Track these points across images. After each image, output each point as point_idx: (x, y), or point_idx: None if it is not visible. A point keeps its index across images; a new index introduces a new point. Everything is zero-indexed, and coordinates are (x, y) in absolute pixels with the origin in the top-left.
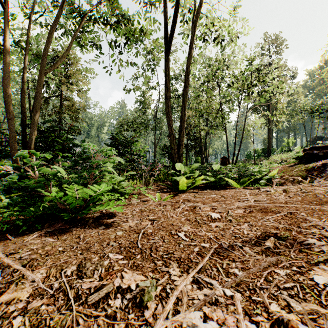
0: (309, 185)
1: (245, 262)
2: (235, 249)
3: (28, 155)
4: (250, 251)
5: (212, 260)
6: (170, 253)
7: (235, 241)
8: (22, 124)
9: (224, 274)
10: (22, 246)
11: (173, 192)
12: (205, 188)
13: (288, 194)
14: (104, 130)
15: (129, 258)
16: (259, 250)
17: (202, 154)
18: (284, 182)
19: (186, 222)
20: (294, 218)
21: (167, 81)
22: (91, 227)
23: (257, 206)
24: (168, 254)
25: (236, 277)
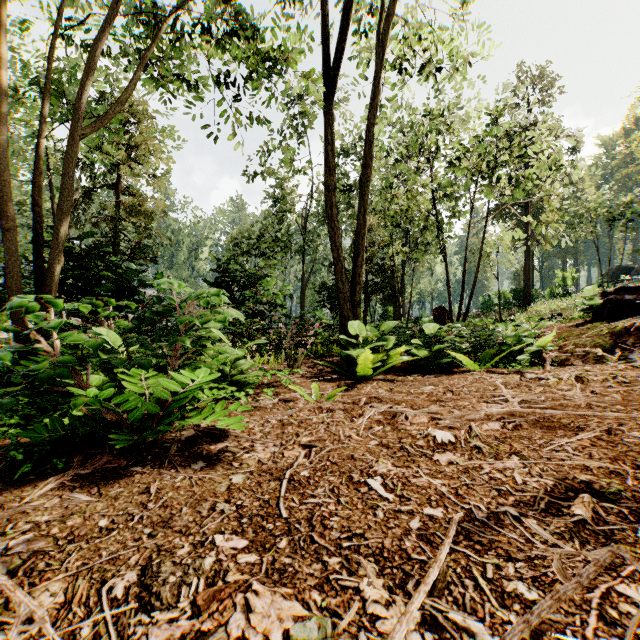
0: (628, 366)
1: (538, 562)
2: (505, 525)
3: (39, 305)
4: (544, 532)
5: (459, 554)
6: (357, 536)
7: (501, 503)
8: (34, 240)
9: (495, 597)
10: (16, 514)
11: (346, 380)
12: (409, 372)
13: (587, 386)
14: (203, 255)
15: (261, 547)
16: (562, 527)
17: (396, 300)
18: (567, 358)
19: (382, 450)
20: (620, 443)
21: (329, 155)
22: (176, 464)
23: (528, 414)
24: (352, 539)
25: (529, 611)
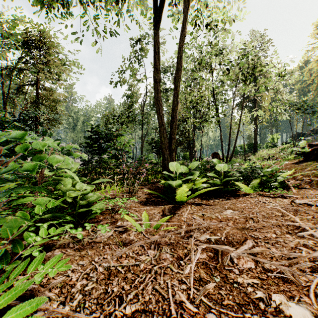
0: None
1: None
2: None
3: None
4: None
5: None
6: None
7: None
8: None
9: None
10: None
11: (168, 204)
12: (209, 195)
13: None
14: None
15: None
16: None
17: (190, 149)
18: (299, 183)
19: None
20: None
21: (156, 61)
22: None
23: None
24: None
25: None
